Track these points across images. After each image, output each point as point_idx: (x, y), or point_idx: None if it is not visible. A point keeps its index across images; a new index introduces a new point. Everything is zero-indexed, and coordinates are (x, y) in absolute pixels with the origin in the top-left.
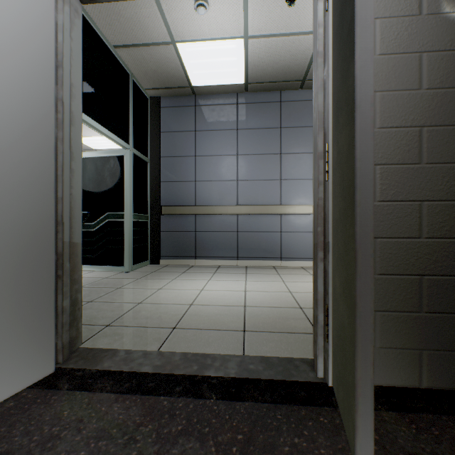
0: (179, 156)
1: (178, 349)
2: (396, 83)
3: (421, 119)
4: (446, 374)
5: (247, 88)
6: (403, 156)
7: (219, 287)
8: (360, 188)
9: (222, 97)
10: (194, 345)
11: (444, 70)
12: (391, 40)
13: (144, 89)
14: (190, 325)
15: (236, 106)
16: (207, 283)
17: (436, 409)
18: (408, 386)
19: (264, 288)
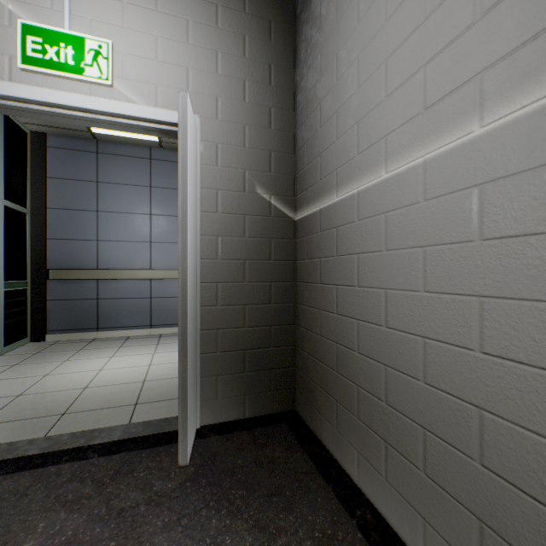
0: (75, 209)
1: (67, 431)
2: (231, 232)
3: (245, 255)
4: (259, 407)
5: (162, 145)
6: (235, 277)
7: (122, 364)
8: (182, 316)
9: (133, 148)
10: (84, 425)
11: (258, 227)
12: (228, 204)
13: (22, 123)
14: (82, 408)
15: (149, 162)
16: (109, 361)
17: (244, 428)
18: (238, 419)
19: (170, 359)
